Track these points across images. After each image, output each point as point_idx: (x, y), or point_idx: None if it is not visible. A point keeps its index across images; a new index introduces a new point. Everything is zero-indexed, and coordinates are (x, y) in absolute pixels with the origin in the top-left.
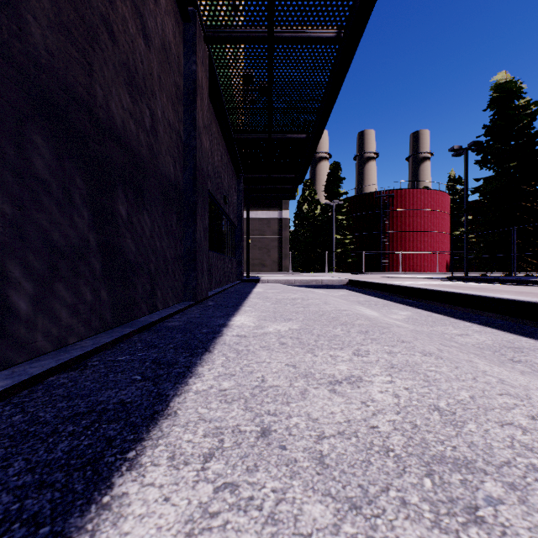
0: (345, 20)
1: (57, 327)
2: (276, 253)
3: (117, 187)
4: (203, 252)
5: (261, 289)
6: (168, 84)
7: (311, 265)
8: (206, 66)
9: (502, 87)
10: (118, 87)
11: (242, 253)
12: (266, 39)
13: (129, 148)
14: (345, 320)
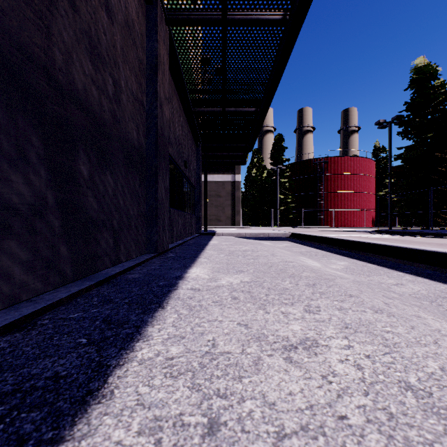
0: (290, 3)
1: (9, 284)
2: (230, 210)
3: (78, 147)
4: (165, 209)
5: (217, 241)
6: (131, 58)
7: (259, 220)
8: (167, 45)
9: (420, 69)
10: (80, 53)
11: (200, 210)
12: (220, 20)
13: (91, 112)
14: (292, 272)
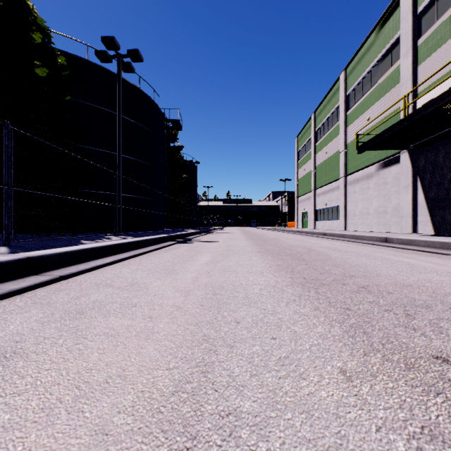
0: None
1: None
2: None
3: None
4: None
5: None
6: None
7: None
8: None
9: None
10: None
11: None
12: None
13: None
14: None
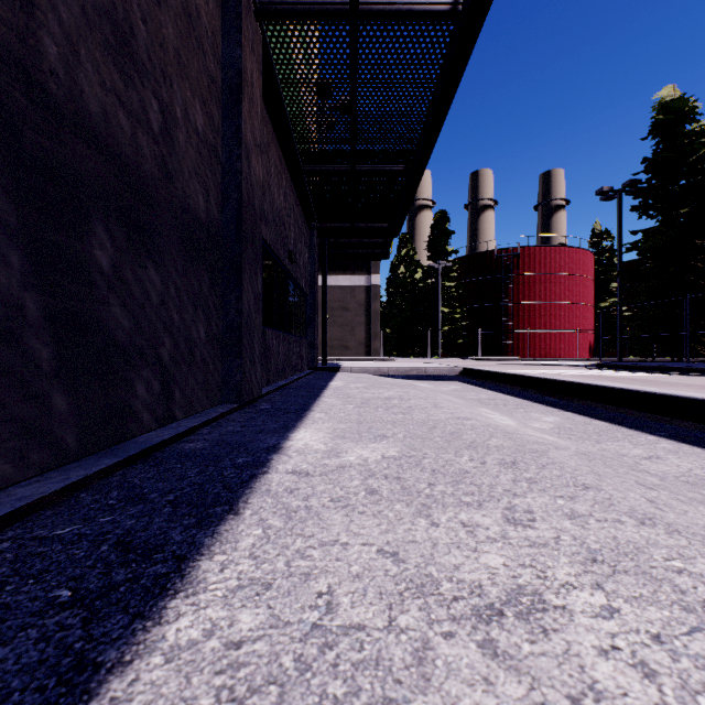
0: None
1: None
2: (363, 332)
3: (90, 217)
4: (254, 330)
5: (341, 382)
6: (195, 70)
7: (409, 347)
8: (259, 56)
9: (669, 106)
10: (94, 48)
11: (316, 331)
12: (346, 13)
13: (118, 156)
14: (471, 438)
